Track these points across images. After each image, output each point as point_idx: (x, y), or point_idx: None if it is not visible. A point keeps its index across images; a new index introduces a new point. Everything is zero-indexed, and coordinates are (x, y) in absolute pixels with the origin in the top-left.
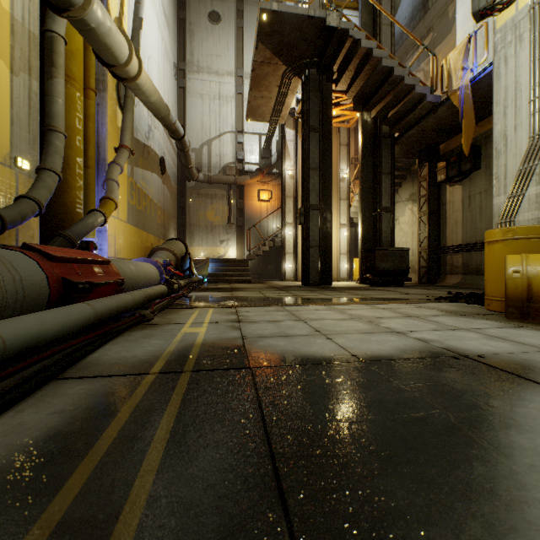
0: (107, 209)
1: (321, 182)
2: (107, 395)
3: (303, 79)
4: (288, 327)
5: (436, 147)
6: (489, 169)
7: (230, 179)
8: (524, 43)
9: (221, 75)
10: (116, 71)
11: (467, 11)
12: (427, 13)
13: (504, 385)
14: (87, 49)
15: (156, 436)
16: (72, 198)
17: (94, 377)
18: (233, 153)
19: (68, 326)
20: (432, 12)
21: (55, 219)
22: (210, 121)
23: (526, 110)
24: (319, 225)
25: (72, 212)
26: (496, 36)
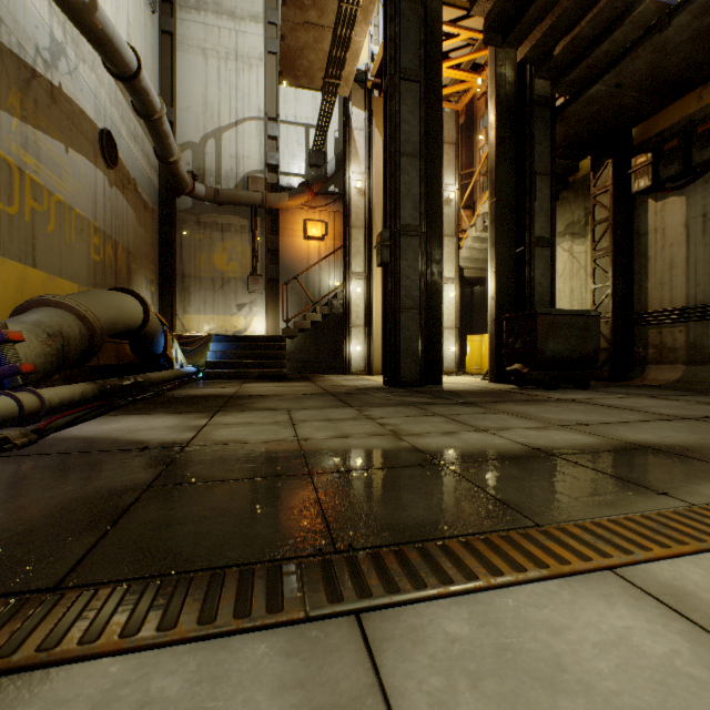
0: None
1: (422, 182)
2: None
3: None
4: None
5: (626, 131)
6: None
7: (255, 197)
8: None
9: (239, 19)
10: None
11: None
12: None
13: None
14: None
15: None
16: None
17: None
18: (260, 154)
19: None
20: None
21: None
22: (220, 96)
23: None
24: (419, 267)
25: None
26: None
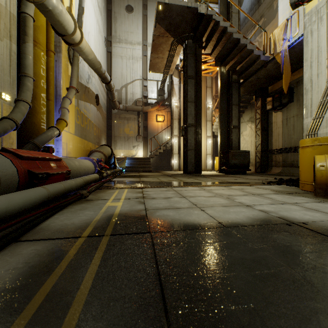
0: (61, 126)
1: (195, 110)
2: (49, 254)
3: (184, 46)
4: (176, 202)
5: (266, 88)
6: (299, 101)
7: (139, 108)
8: (323, 22)
9: (133, 44)
10: (66, 38)
11: (285, 4)
12: (260, 6)
13: (326, 246)
14: (49, 26)
15: (79, 291)
16: (38, 119)
17: (43, 240)
18: (141, 92)
19: (29, 203)
20: (263, 5)
21: (27, 132)
22: (127, 72)
23: (325, 64)
24: (194, 136)
25: (39, 128)
26: (305, 18)
